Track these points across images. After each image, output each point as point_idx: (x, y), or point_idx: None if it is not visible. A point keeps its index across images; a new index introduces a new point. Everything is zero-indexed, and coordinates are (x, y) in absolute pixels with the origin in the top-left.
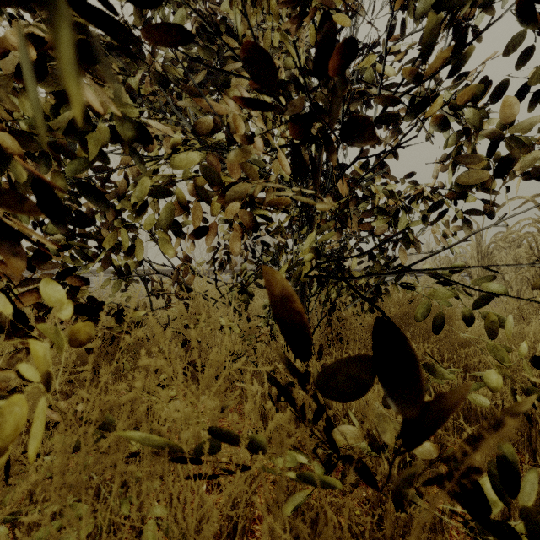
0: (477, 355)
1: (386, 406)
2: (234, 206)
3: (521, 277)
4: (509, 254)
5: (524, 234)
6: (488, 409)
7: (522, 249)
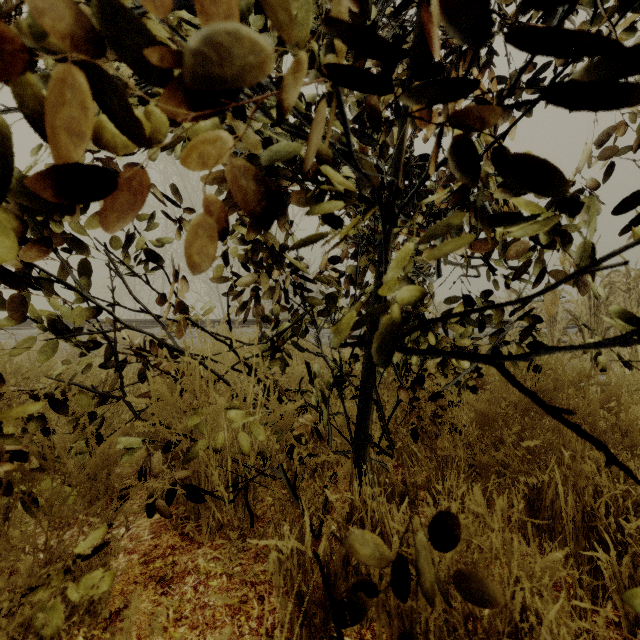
0: None
1: None
2: (213, 147)
3: None
4: (630, 299)
5: None
6: None
7: None
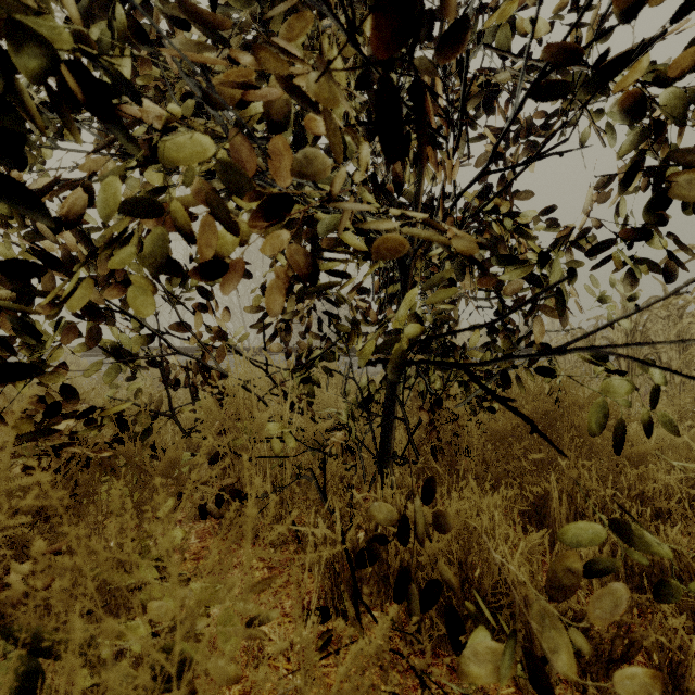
0: (649, 474)
1: (554, 596)
2: (279, 237)
3: (690, 357)
4: (668, 326)
5: (694, 299)
6: (683, 565)
7: (692, 319)
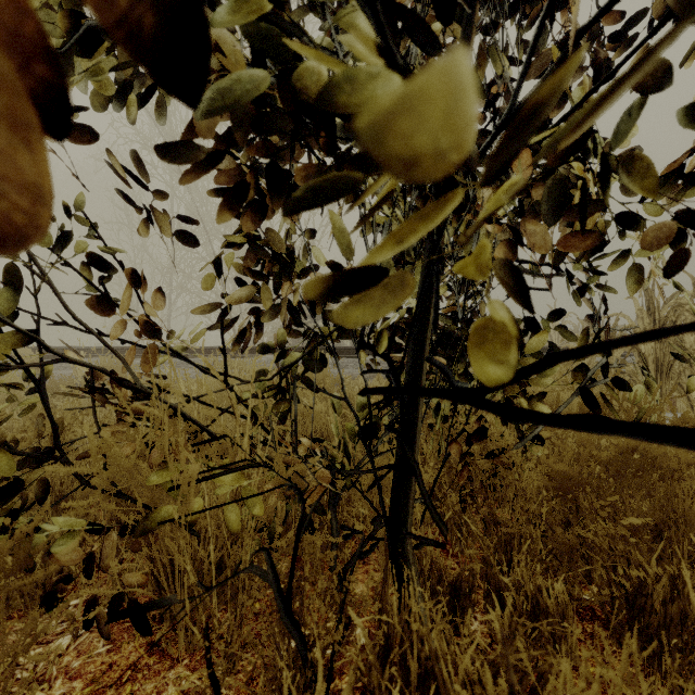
0: None
1: None
2: None
3: None
4: None
5: None
6: None
7: None
